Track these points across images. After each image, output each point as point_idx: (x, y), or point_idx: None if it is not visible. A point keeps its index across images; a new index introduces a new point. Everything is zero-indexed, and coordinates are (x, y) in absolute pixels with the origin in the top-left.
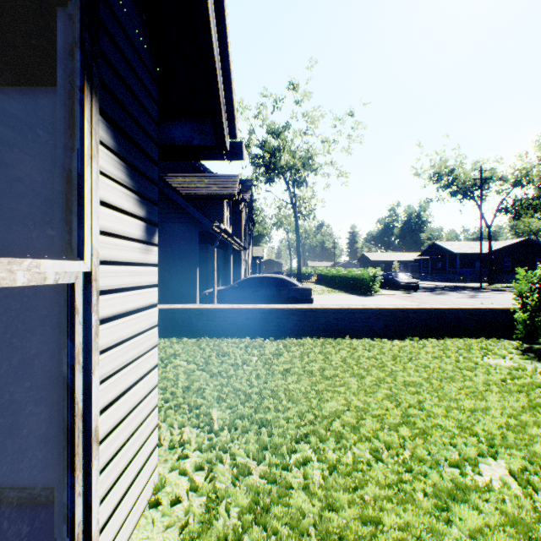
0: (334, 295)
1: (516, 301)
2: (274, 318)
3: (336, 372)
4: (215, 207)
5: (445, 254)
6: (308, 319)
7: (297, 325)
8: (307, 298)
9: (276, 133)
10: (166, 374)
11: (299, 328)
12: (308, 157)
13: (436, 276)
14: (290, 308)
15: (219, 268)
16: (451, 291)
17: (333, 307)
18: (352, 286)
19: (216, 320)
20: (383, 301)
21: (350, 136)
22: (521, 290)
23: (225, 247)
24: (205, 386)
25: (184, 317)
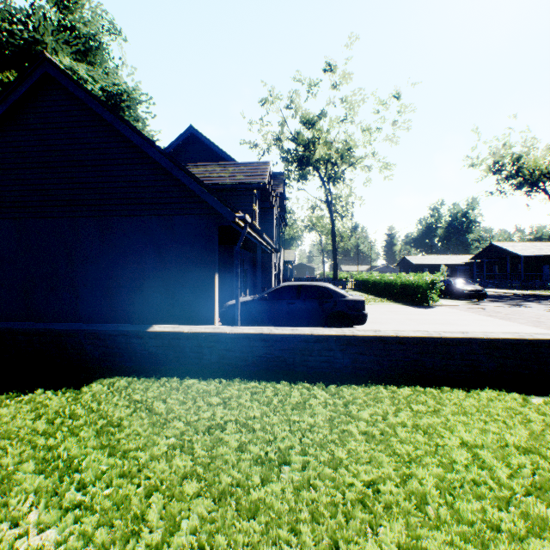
0: (382, 305)
1: None
2: (322, 349)
3: (484, 507)
4: (241, 200)
5: (506, 256)
6: (376, 353)
7: (357, 361)
8: (359, 314)
9: (311, 123)
10: (125, 492)
11: (361, 365)
12: (346, 148)
13: (494, 282)
14: (347, 334)
15: (246, 273)
16: (527, 301)
17: (415, 334)
18: (401, 295)
19: (238, 351)
20: (450, 315)
21: (395, 122)
22: None
23: (253, 248)
24: (196, 548)
25: (192, 345)
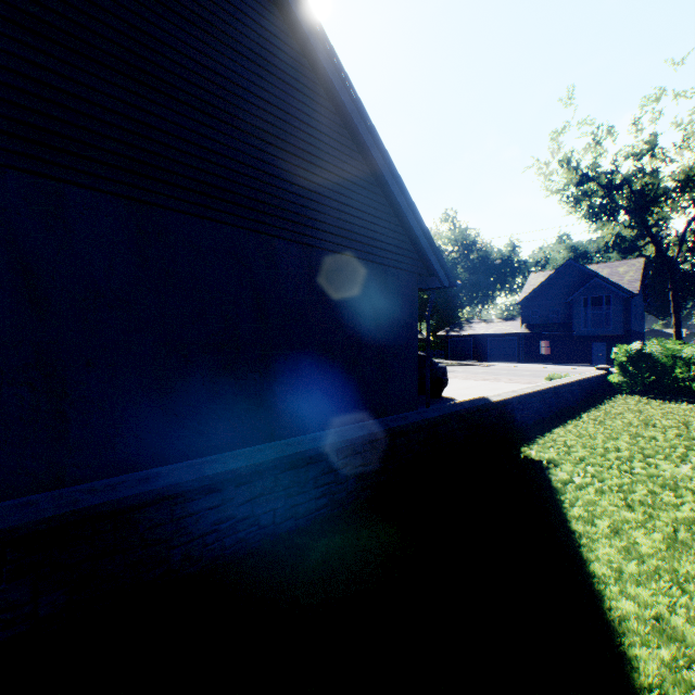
0: None
1: (618, 368)
2: (548, 398)
3: None
4: None
5: None
6: (559, 396)
7: (556, 404)
8: (447, 379)
9: None
10: None
11: (556, 406)
12: None
13: None
14: (555, 385)
15: None
16: None
17: (566, 381)
18: None
19: (526, 409)
20: None
21: None
22: (621, 360)
23: None
24: None
25: (510, 409)
